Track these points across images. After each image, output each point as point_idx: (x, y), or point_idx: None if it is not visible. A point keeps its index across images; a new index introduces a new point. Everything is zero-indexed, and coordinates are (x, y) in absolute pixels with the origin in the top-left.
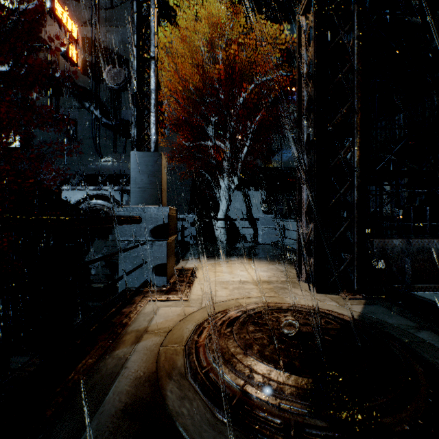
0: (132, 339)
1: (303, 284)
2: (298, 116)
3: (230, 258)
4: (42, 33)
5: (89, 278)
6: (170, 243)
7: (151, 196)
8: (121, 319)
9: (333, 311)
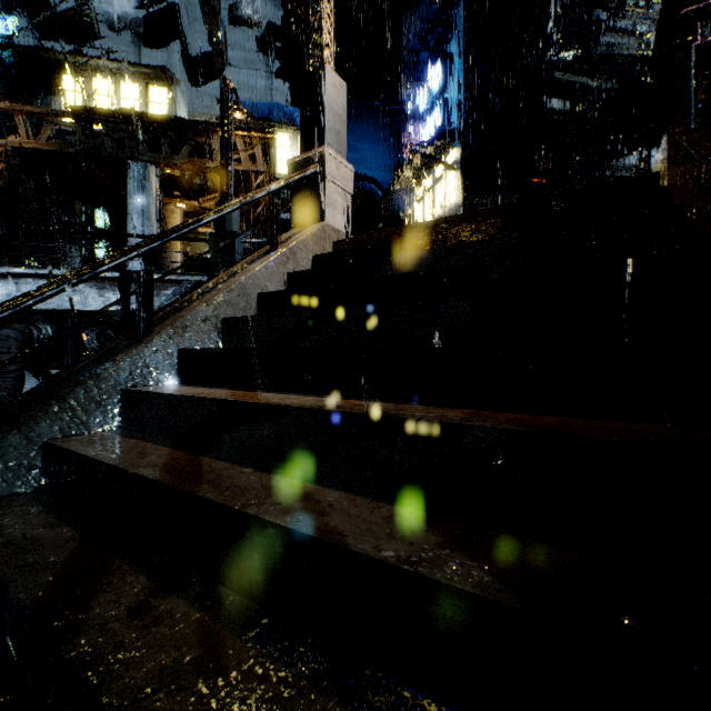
0: None
1: None
2: None
3: None
4: None
5: None
6: None
7: None
8: None
9: None
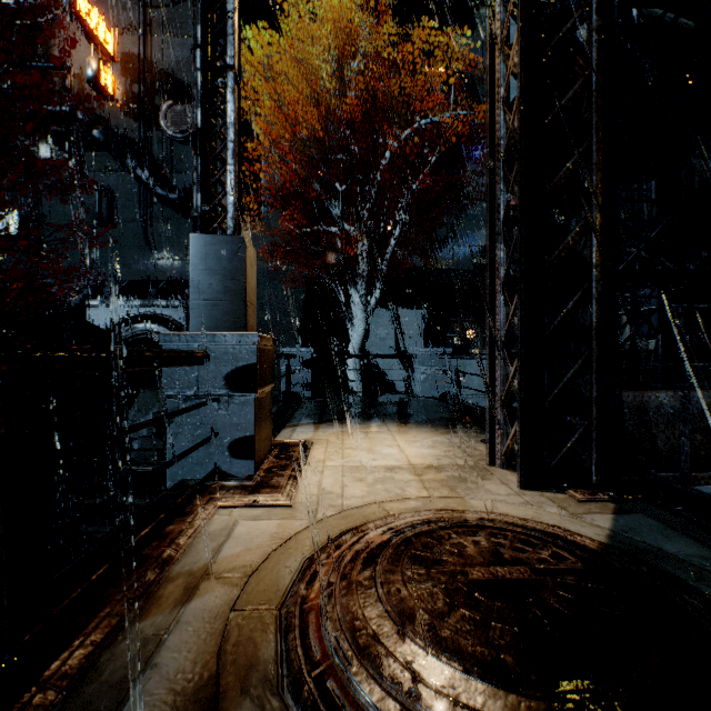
0: (176, 593)
1: (499, 471)
2: (488, 175)
3: (368, 423)
4: (56, 45)
5: (129, 456)
6: (262, 400)
7: (228, 315)
8: (160, 548)
9: (559, 526)
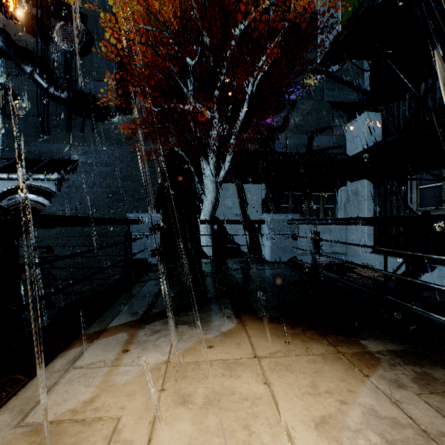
0: None
1: None
2: None
3: (217, 324)
4: None
5: None
6: None
7: None
8: None
9: None
